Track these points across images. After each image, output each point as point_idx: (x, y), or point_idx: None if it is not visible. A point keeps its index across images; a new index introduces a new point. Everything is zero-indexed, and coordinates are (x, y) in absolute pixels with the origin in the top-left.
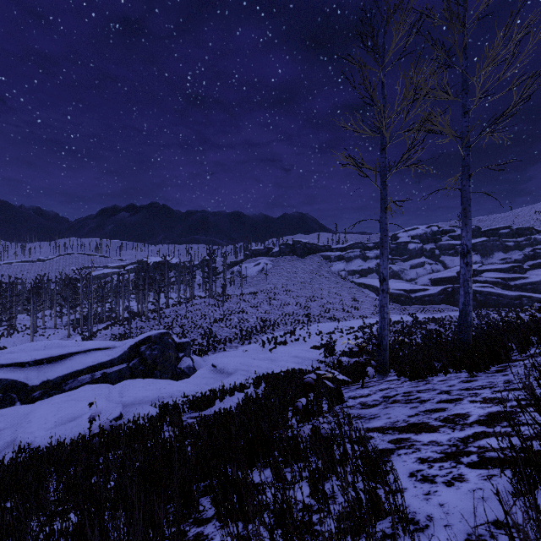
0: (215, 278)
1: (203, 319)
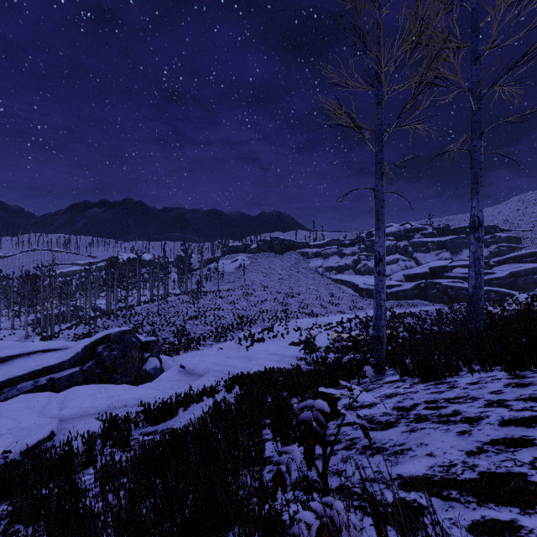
0: (191, 274)
1: (176, 317)
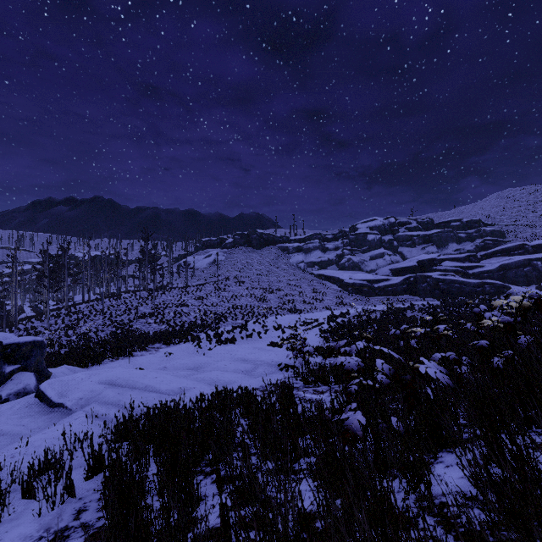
0: (152, 266)
1: (126, 315)
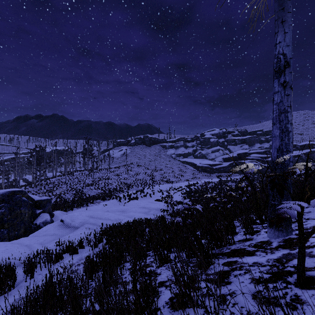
0: (90, 157)
1: (78, 184)
